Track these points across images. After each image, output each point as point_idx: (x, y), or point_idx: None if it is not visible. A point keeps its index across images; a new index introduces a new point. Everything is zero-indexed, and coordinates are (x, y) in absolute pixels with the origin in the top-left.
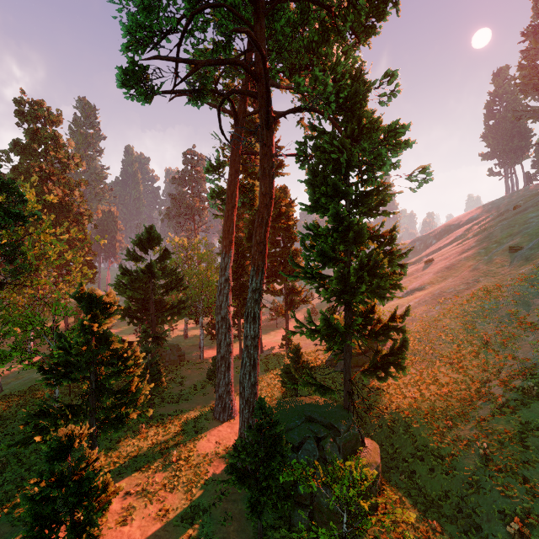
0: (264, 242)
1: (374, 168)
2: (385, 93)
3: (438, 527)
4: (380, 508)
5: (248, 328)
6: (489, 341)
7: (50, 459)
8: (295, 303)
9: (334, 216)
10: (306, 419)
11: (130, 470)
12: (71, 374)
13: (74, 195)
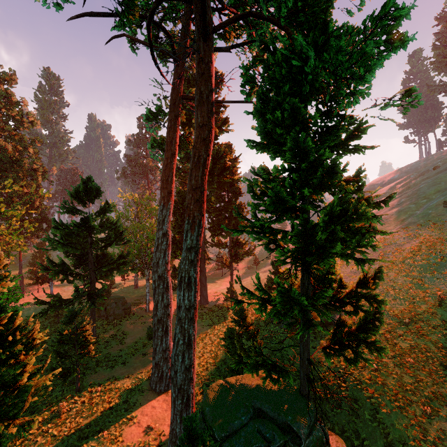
0: (202, 187)
1: None
2: None
3: None
4: None
5: (182, 296)
6: (445, 298)
7: None
8: (239, 255)
9: (294, 151)
10: (254, 413)
11: None
12: None
13: (28, 152)
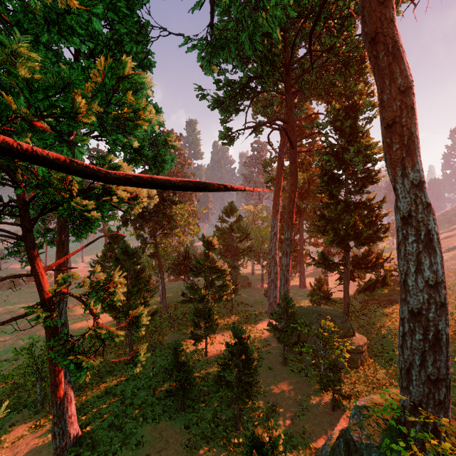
0: (292, 211)
1: (363, 163)
2: (368, 116)
3: (395, 384)
4: (359, 368)
5: (283, 260)
6: None
7: (198, 301)
8: (332, 253)
9: (331, 196)
10: (317, 315)
11: (223, 328)
12: (201, 273)
13: None
